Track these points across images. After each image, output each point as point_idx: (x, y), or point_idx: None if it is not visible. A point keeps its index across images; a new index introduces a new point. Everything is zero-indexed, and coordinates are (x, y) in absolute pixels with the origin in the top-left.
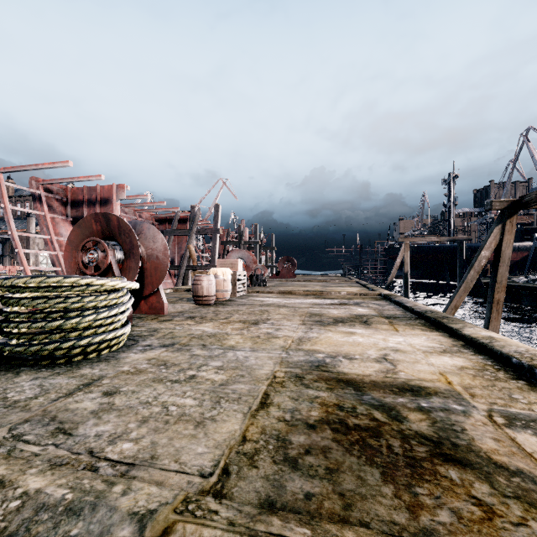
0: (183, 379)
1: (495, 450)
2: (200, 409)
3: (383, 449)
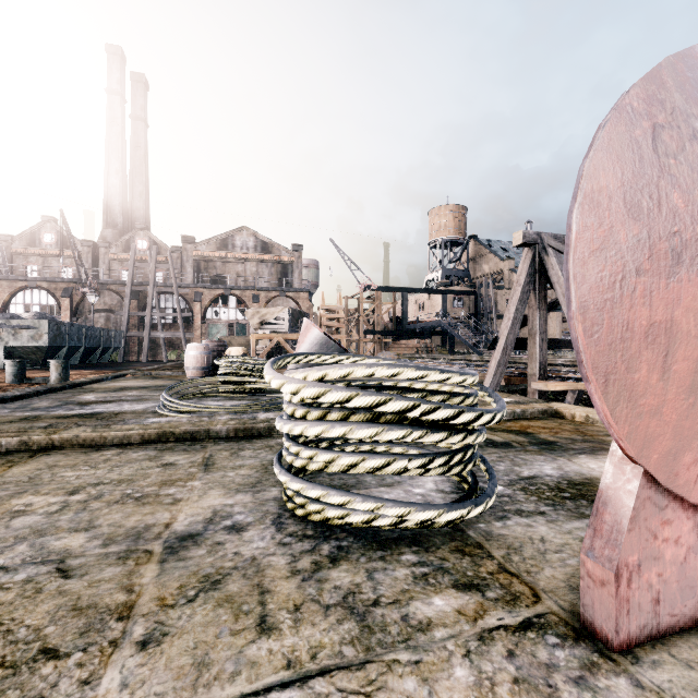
0: (88, 487)
1: None
2: (54, 471)
3: None
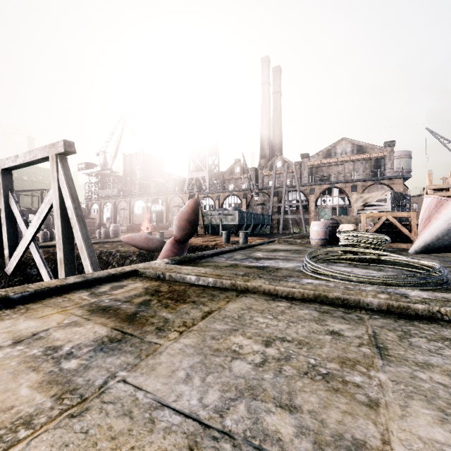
0: (276, 341)
1: (137, 291)
2: (251, 314)
3: (175, 294)
